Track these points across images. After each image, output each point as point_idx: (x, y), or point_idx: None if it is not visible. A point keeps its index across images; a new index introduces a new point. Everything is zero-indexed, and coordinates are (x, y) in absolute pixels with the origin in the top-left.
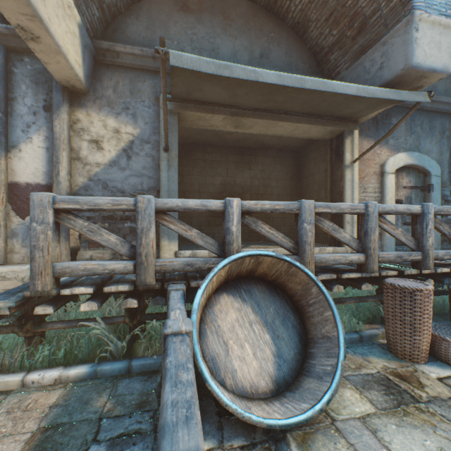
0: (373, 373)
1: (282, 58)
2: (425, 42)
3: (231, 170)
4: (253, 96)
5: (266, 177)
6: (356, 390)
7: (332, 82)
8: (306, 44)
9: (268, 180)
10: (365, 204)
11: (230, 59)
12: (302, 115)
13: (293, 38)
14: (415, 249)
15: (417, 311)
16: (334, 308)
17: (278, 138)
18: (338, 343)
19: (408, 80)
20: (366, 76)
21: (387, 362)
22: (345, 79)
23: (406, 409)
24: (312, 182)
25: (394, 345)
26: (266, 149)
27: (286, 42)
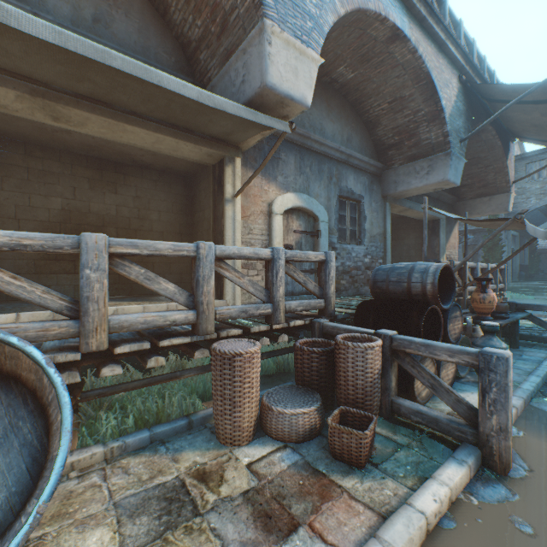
0: (168, 480)
1: (134, 36)
2: (281, 62)
3: (82, 190)
4: (44, 65)
5: (142, 206)
6: (116, 524)
7: (161, 73)
8: (171, 29)
9: (145, 210)
10: (197, 244)
11: (33, 4)
12: (163, 123)
13: (152, 14)
14: (267, 300)
15: (238, 381)
16: (66, 408)
17: (153, 154)
18: (52, 470)
19: (271, 104)
20: (232, 89)
21: (202, 455)
22: (216, 89)
23: (170, 536)
24: (203, 218)
25: (218, 428)
26: (142, 167)
27: (140, 16)
